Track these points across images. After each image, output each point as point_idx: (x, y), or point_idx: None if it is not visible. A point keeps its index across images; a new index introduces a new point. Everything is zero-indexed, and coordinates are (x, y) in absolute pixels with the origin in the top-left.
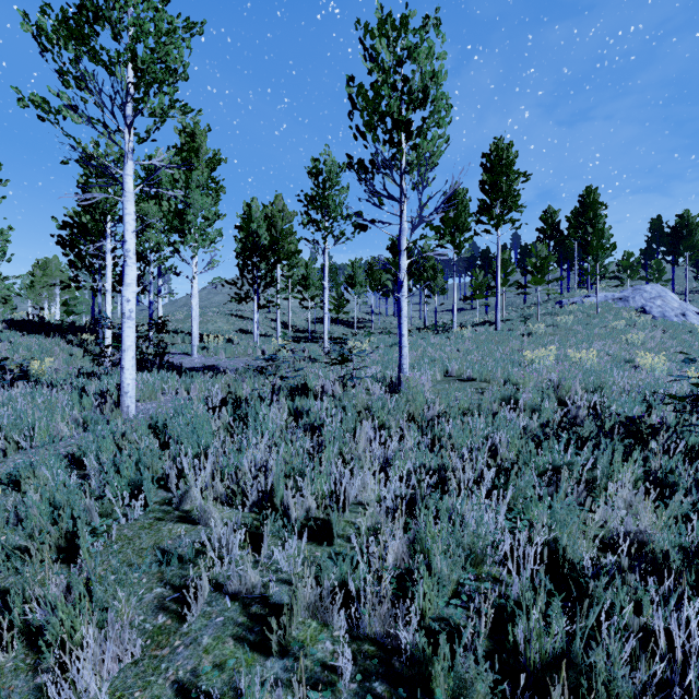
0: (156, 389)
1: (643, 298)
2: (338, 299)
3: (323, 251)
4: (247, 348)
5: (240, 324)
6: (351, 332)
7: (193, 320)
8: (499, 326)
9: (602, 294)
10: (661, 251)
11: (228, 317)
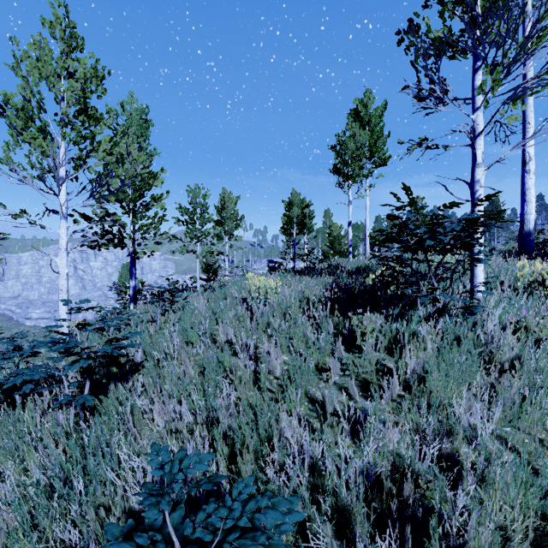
0: None
1: None
2: None
3: None
4: None
5: None
6: None
7: None
8: None
9: None
10: None
11: None
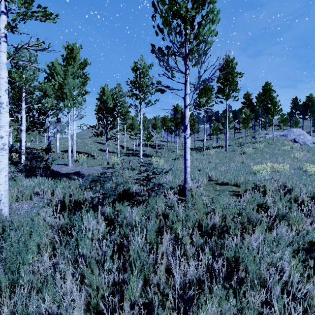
0: (31, 192)
1: (294, 135)
2: (148, 135)
3: (140, 110)
4: (100, 161)
5: (101, 147)
6: (154, 150)
7: (69, 146)
8: (227, 148)
9: (274, 133)
10: (297, 113)
11: (95, 143)
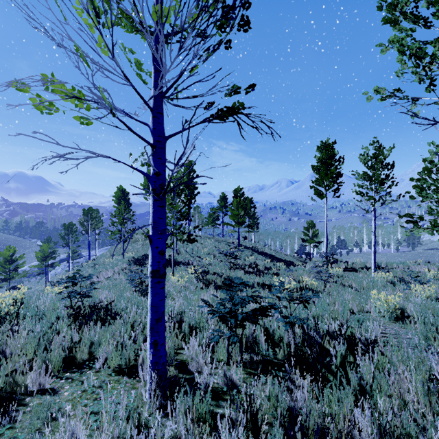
0: None
1: None
2: None
3: None
4: None
5: None
6: None
7: None
8: None
9: None
10: None
11: None
